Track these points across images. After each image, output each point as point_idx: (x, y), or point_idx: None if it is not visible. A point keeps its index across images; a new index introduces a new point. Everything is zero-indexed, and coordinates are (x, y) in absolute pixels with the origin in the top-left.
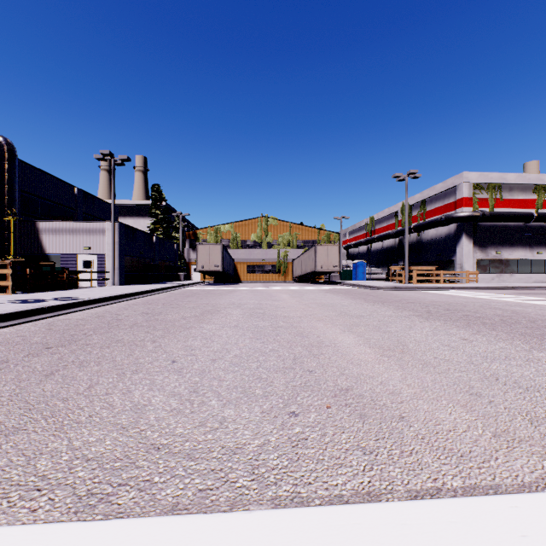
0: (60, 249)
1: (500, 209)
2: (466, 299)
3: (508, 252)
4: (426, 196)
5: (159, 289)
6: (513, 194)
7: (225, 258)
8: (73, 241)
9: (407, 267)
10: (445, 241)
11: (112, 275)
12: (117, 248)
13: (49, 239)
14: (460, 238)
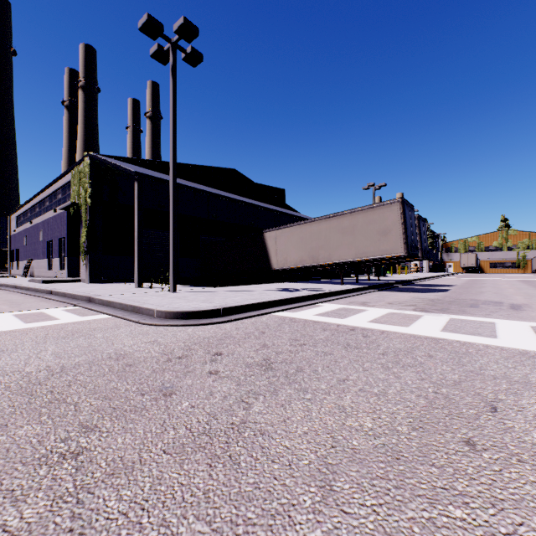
0: None
1: None
2: None
3: None
4: None
5: (452, 274)
6: None
7: (476, 260)
8: None
9: None
10: None
11: (426, 269)
12: None
13: None
14: None
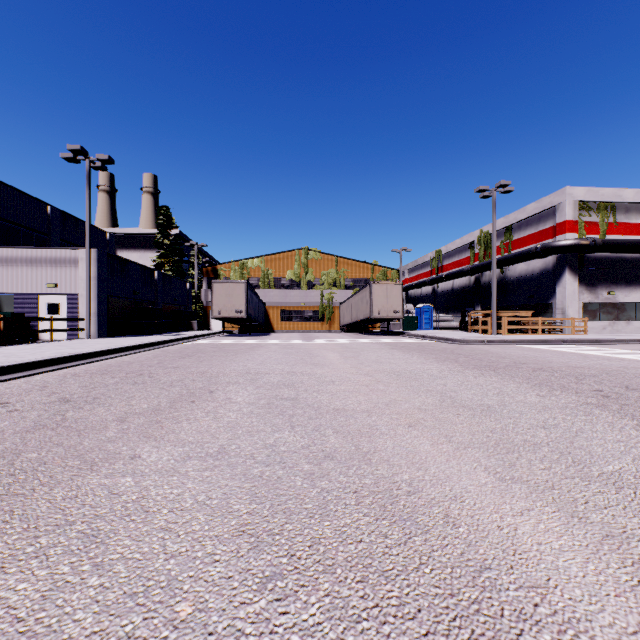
0: (13, 287)
1: (613, 236)
2: (612, 360)
3: (624, 292)
4: (512, 221)
5: (147, 344)
6: (630, 216)
7: (251, 300)
8: (32, 276)
9: (495, 312)
10: (540, 279)
11: (86, 324)
12: (95, 286)
13: None
14: (561, 274)
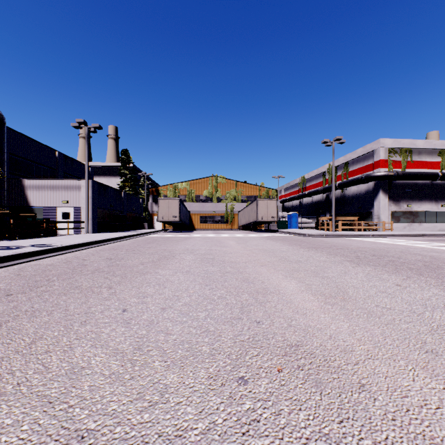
0: (42, 203)
1: (410, 169)
2: (386, 245)
3: (418, 205)
4: (348, 159)
5: (125, 236)
6: (421, 157)
7: (182, 210)
8: (54, 196)
9: (333, 218)
10: (365, 196)
11: (86, 225)
12: (90, 202)
13: (33, 194)
14: (377, 193)
